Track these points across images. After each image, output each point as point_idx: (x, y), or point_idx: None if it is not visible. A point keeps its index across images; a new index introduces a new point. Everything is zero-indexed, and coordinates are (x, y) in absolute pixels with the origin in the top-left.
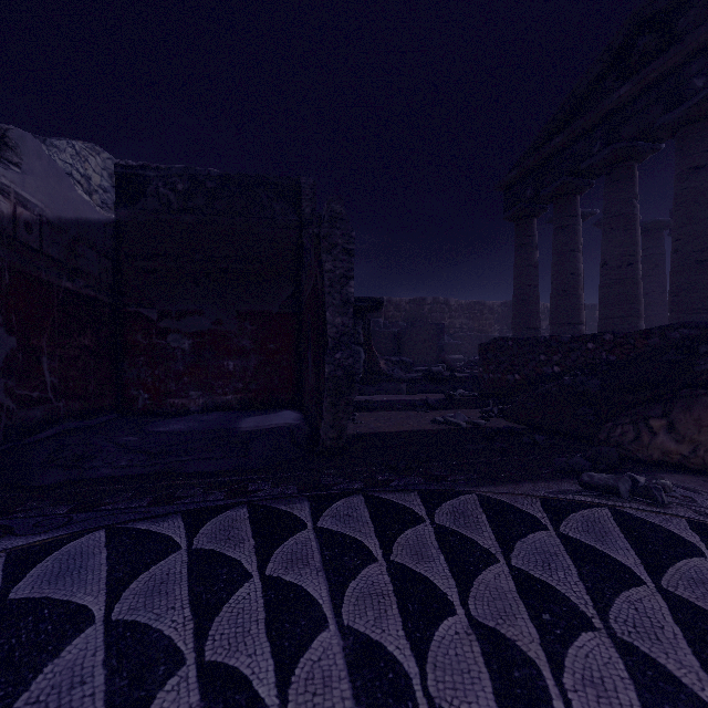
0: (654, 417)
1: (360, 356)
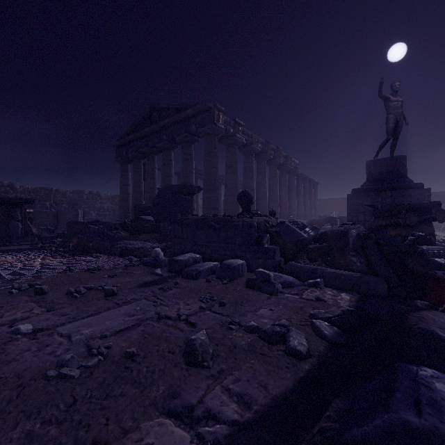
0: (71, 239)
1: (18, 227)
